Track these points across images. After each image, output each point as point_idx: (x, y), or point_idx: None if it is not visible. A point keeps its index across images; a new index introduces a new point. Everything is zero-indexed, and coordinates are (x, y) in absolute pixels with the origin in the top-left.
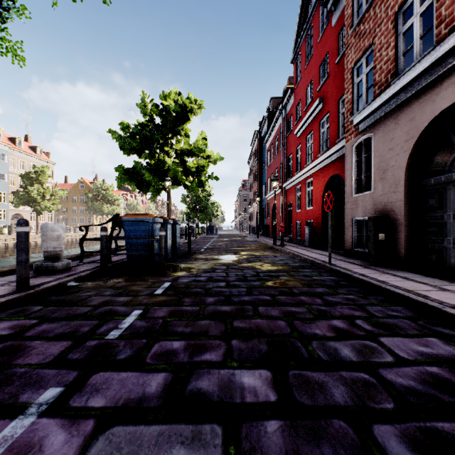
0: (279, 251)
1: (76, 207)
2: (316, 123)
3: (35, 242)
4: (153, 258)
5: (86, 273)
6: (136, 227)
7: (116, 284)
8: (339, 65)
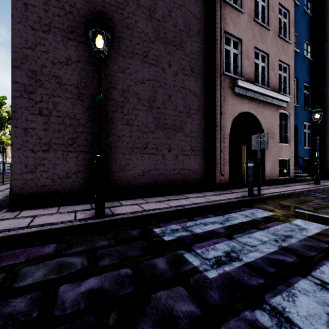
0: None
1: None
2: None
3: None
4: None
5: None
6: None
7: None
8: None
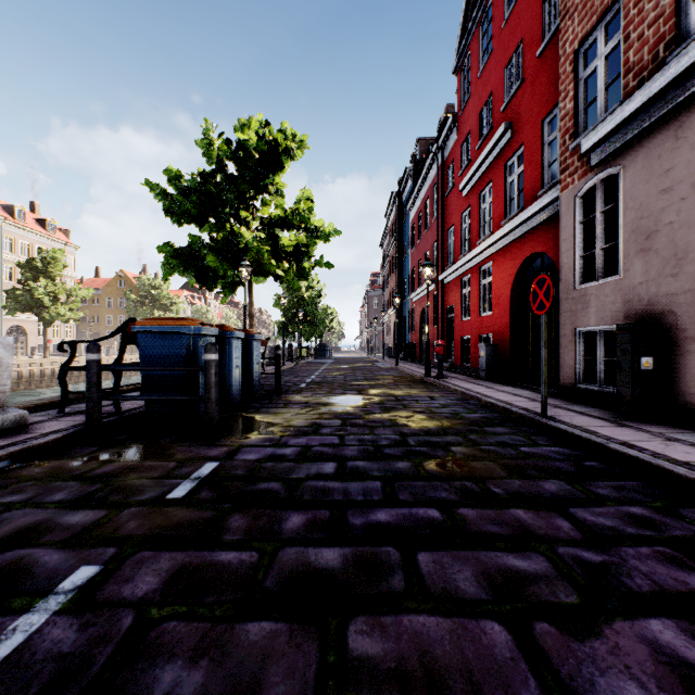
0: (436, 387)
1: (112, 315)
2: (498, 167)
3: (41, 371)
4: (197, 405)
5: (46, 439)
6: (161, 343)
7: (98, 468)
8: (544, 59)
